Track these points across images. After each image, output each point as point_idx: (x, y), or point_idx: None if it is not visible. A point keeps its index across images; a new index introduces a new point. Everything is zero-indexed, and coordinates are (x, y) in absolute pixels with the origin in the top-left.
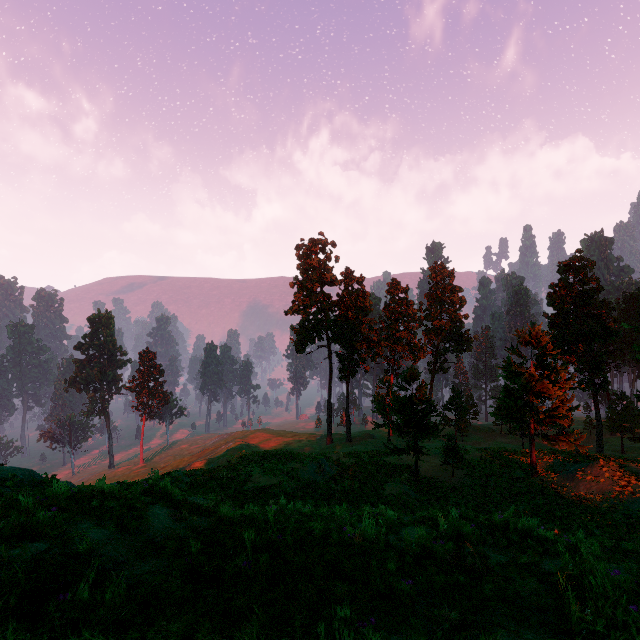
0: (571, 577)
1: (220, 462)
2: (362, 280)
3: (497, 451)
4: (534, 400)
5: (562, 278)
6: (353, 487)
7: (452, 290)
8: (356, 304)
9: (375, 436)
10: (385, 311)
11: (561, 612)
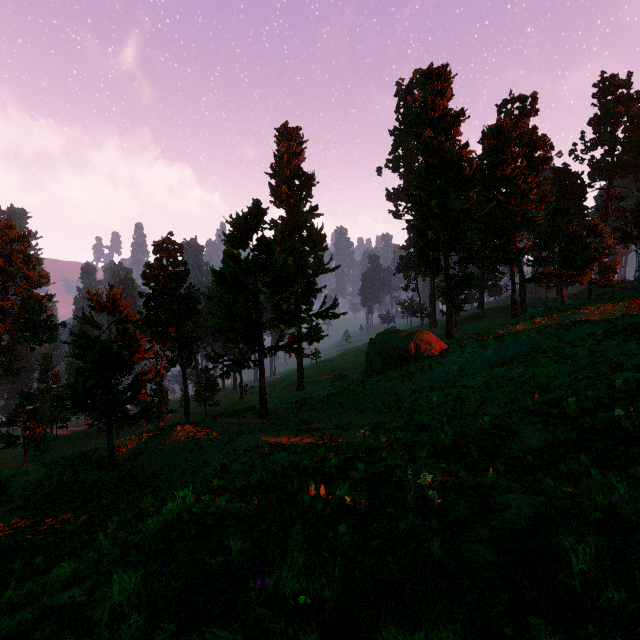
0: None
1: None
2: None
3: (74, 457)
4: (110, 377)
5: (157, 258)
6: None
7: (25, 260)
8: None
9: None
10: None
11: None
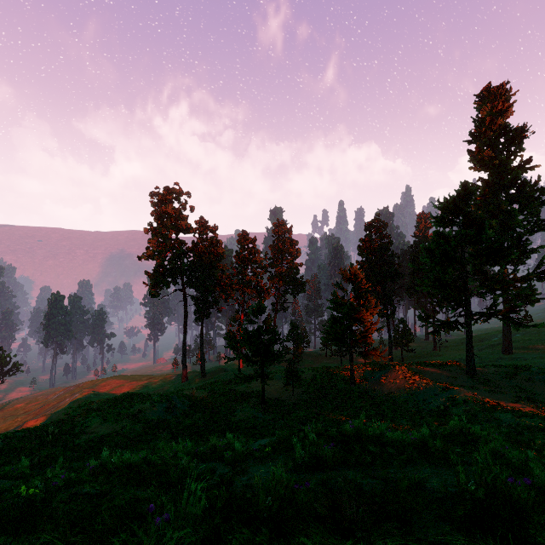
0: (474, 499)
1: (55, 417)
2: (215, 229)
3: (325, 369)
4: (353, 324)
5: (367, 234)
6: (204, 419)
7: (291, 243)
8: (210, 250)
9: (227, 369)
10: (236, 258)
11: None
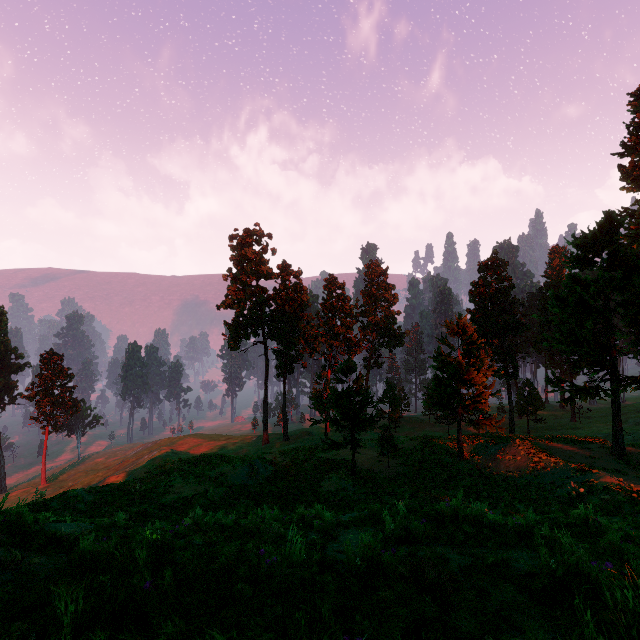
0: (554, 578)
1: (137, 474)
2: (299, 274)
3: (428, 439)
4: (462, 387)
5: (481, 276)
6: (289, 487)
7: (386, 287)
8: (293, 298)
9: (313, 433)
10: (323, 307)
11: (562, 638)
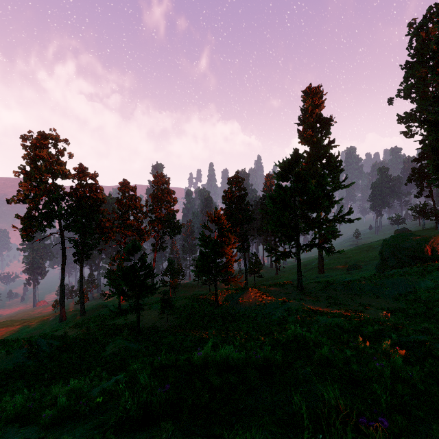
0: None
1: None
2: (96, 176)
3: (196, 296)
4: (217, 257)
5: (229, 187)
6: (72, 358)
7: (168, 192)
8: (89, 196)
9: (108, 305)
10: (118, 204)
11: None
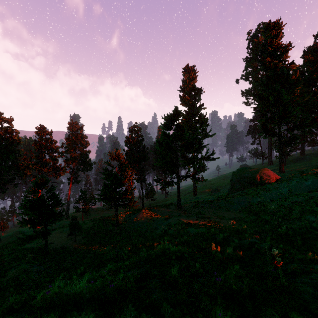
0: None
1: None
2: (11, 120)
3: (102, 219)
4: (117, 187)
5: (130, 134)
6: None
7: (82, 137)
8: (4, 137)
9: (25, 231)
10: (34, 145)
11: None
